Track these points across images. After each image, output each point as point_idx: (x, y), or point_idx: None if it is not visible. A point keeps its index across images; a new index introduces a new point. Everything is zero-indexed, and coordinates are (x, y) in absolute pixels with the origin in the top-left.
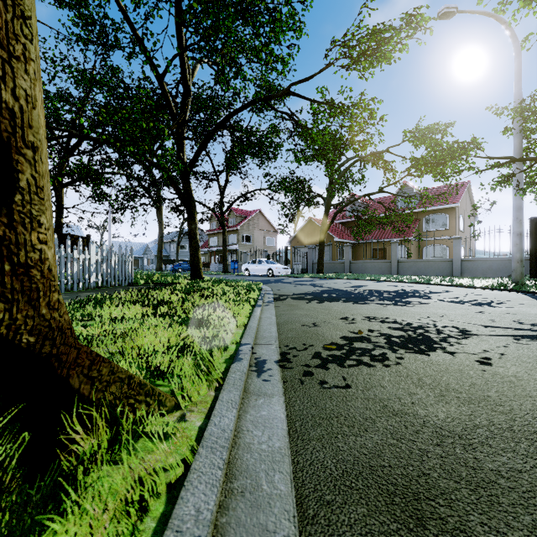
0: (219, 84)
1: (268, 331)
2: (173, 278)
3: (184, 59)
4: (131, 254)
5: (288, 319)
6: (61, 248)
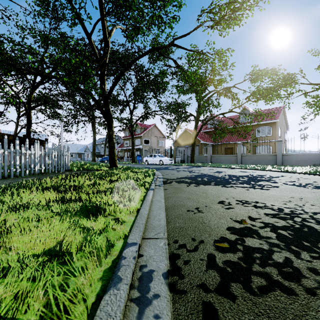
0: (127, 38)
1: (157, 217)
2: (97, 166)
3: (104, 23)
4: (67, 151)
5: (174, 202)
6: (11, 146)
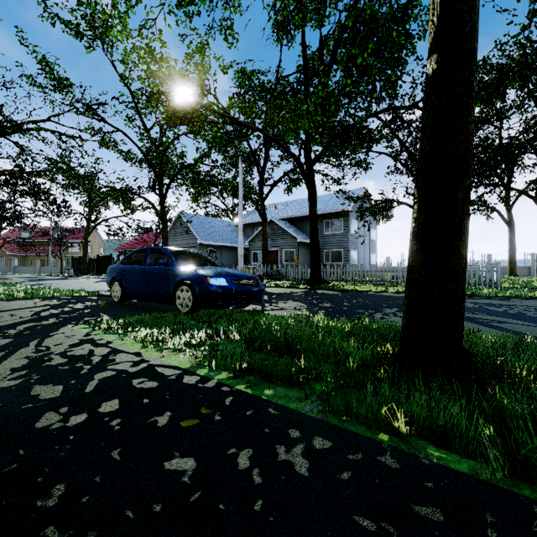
0: None
1: None
2: None
3: None
4: None
5: None
6: None
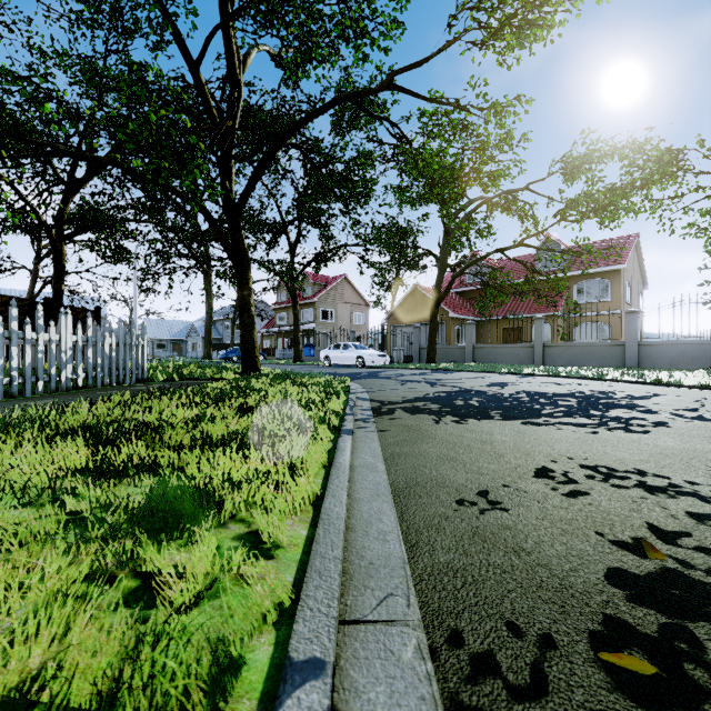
0: (283, 69)
1: (375, 527)
2: (215, 370)
3: (230, 35)
4: (142, 334)
5: (414, 473)
6: None
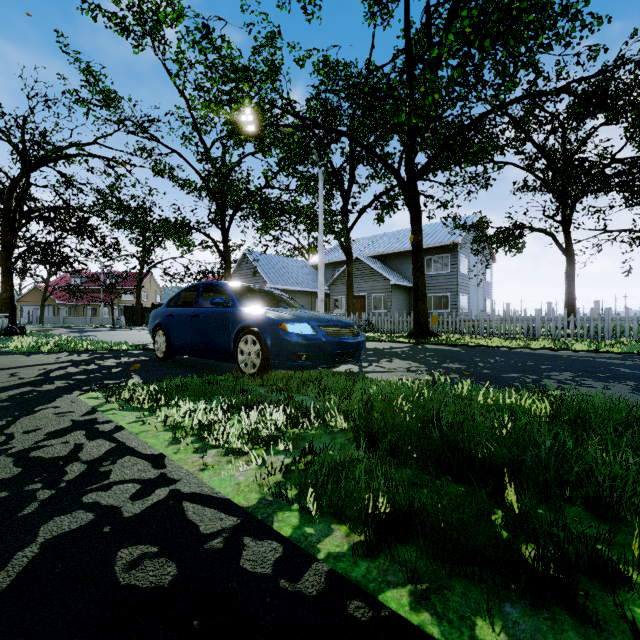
0: None
1: None
2: None
3: None
4: None
5: None
6: None
